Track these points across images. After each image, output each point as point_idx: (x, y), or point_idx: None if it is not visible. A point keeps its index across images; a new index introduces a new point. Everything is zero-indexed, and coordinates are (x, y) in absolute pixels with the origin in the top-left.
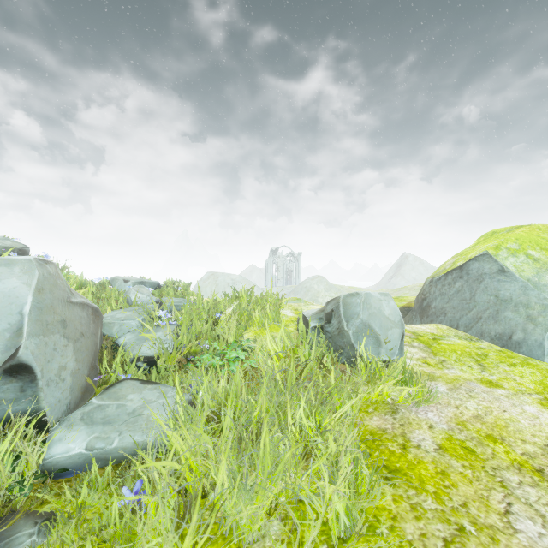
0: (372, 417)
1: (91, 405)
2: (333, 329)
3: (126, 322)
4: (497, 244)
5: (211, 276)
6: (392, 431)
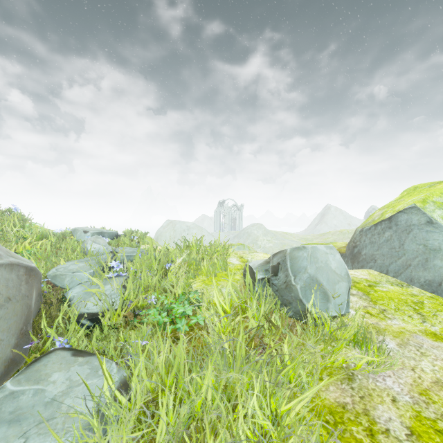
0: (328, 387)
1: (1, 392)
2: (280, 282)
3: (77, 274)
4: (424, 198)
5: (170, 223)
6: (353, 408)
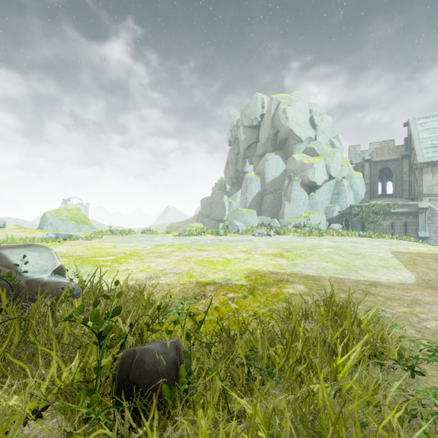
0: None
1: None
2: None
3: None
4: (49, 211)
5: None
6: None
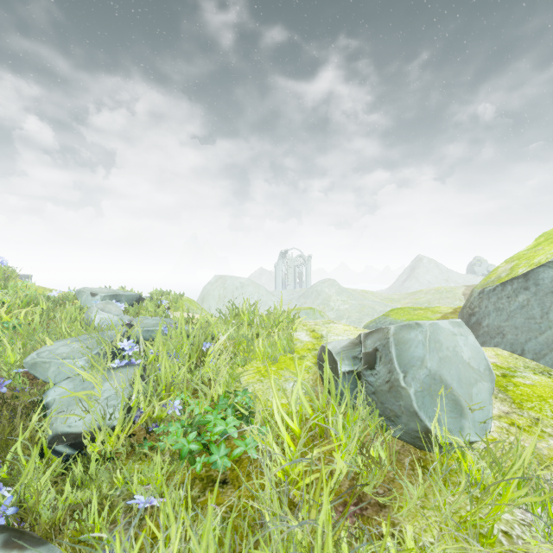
0: None
1: None
2: (379, 380)
3: (67, 361)
4: None
5: (219, 279)
6: None
